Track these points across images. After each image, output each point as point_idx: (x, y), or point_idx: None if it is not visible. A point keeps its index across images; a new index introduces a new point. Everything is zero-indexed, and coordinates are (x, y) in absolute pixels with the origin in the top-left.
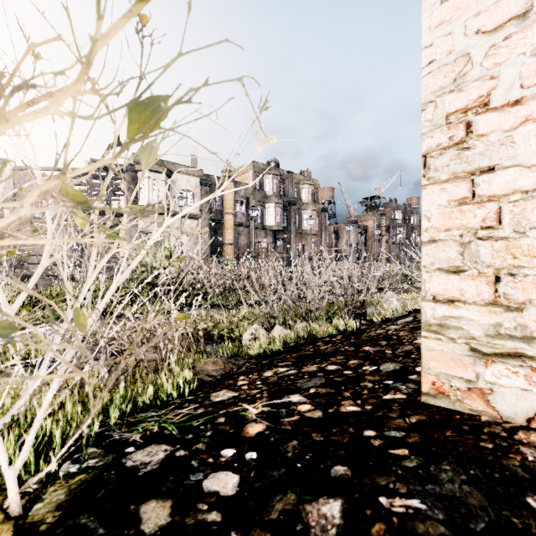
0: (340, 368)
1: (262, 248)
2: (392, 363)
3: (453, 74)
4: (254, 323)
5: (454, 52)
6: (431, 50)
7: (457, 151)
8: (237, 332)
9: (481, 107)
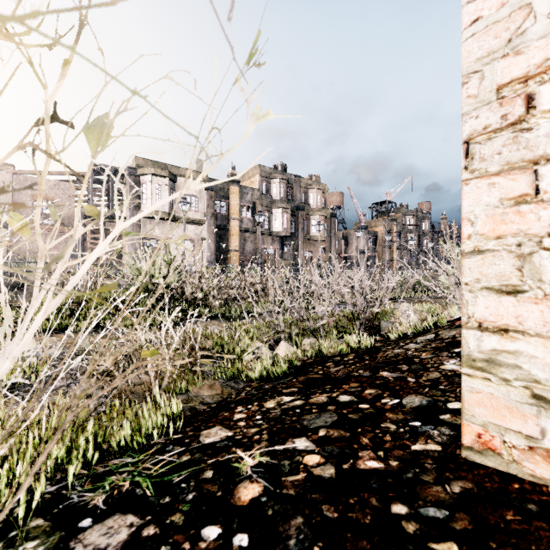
0: (354, 399)
1: (269, 254)
2: (417, 396)
3: (507, 34)
4: (257, 338)
5: (508, 4)
6: (476, 5)
7: (513, 133)
8: (238, 350)
9: (548, 73)
